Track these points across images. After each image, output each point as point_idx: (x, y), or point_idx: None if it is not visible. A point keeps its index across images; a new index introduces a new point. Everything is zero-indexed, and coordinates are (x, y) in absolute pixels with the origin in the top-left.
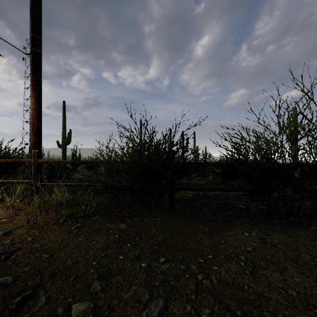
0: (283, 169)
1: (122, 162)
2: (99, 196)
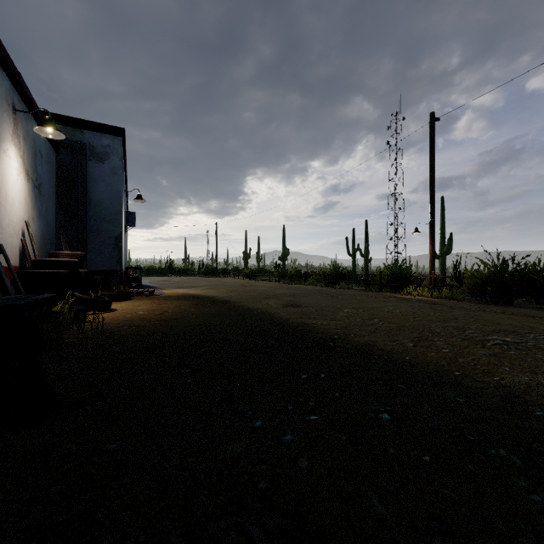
0: None
1: (475, 278)
2: (470, 300)
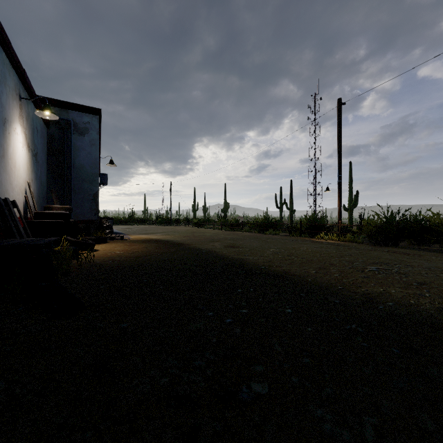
0: (442, 229)
1: (370, 226)
2: (368, 243)
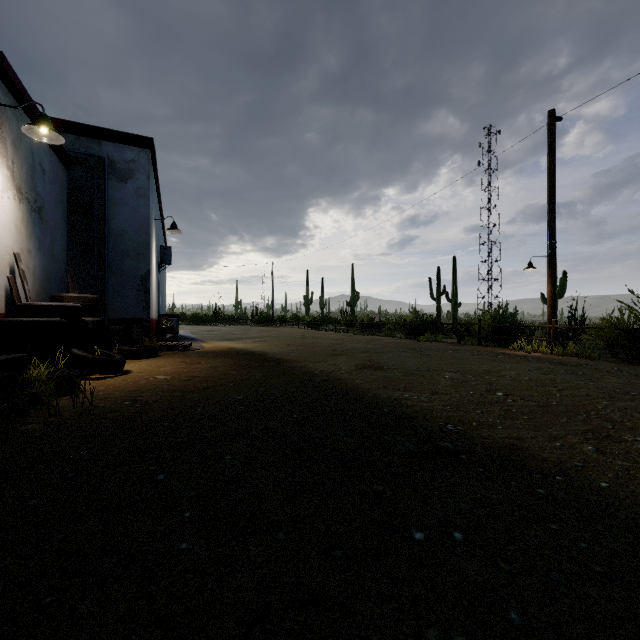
0: None
1: (617, 328)
2: (605, 358)
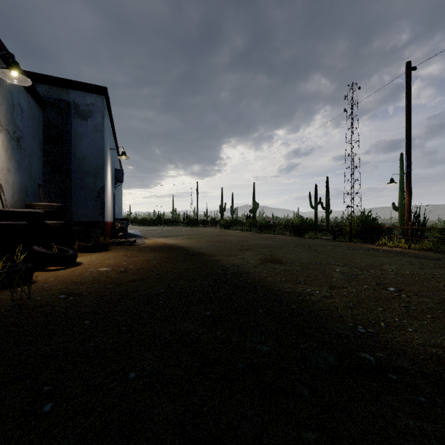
0: None
1: None
2: None
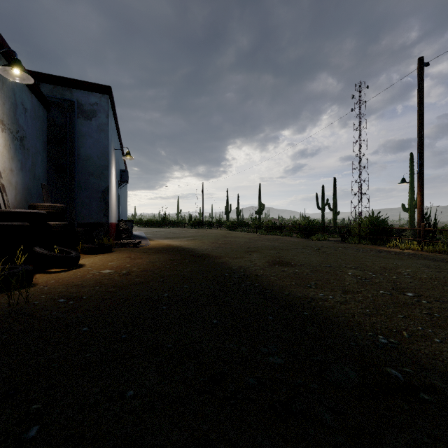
0: None
1: None
2: None
